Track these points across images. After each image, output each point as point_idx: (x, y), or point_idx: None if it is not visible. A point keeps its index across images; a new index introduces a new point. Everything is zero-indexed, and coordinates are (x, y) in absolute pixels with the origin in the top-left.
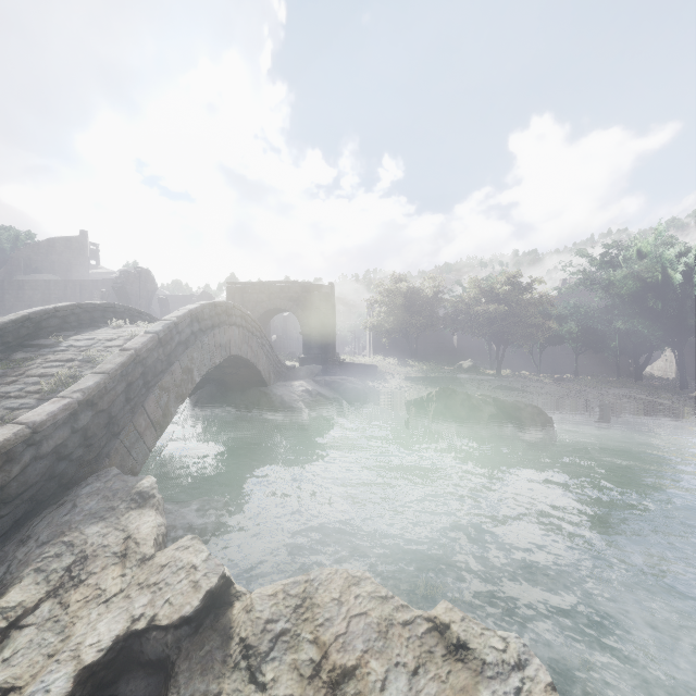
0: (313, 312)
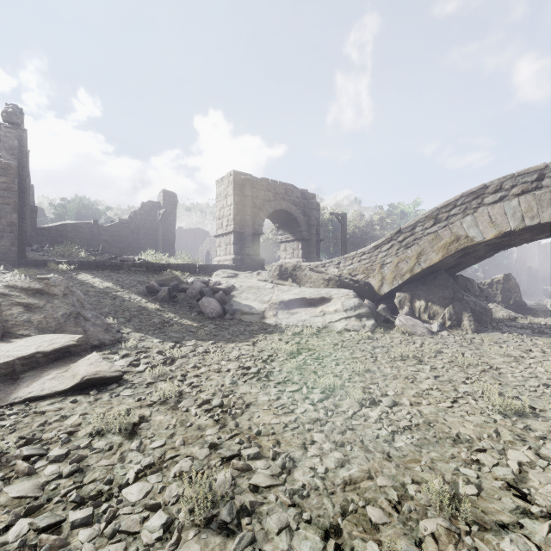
0: (313, 219)
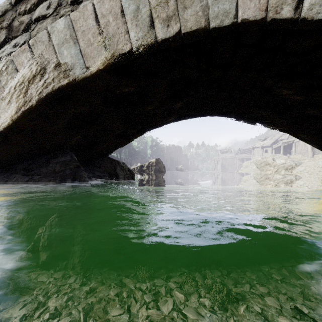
0: None
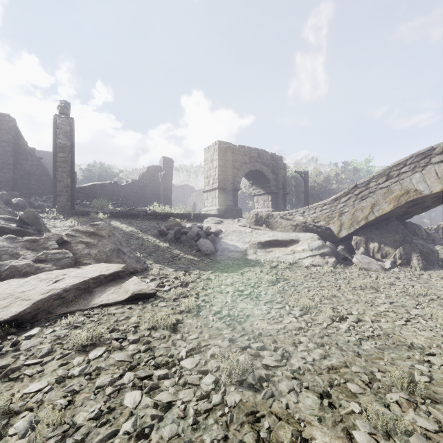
0: (280, 176)
